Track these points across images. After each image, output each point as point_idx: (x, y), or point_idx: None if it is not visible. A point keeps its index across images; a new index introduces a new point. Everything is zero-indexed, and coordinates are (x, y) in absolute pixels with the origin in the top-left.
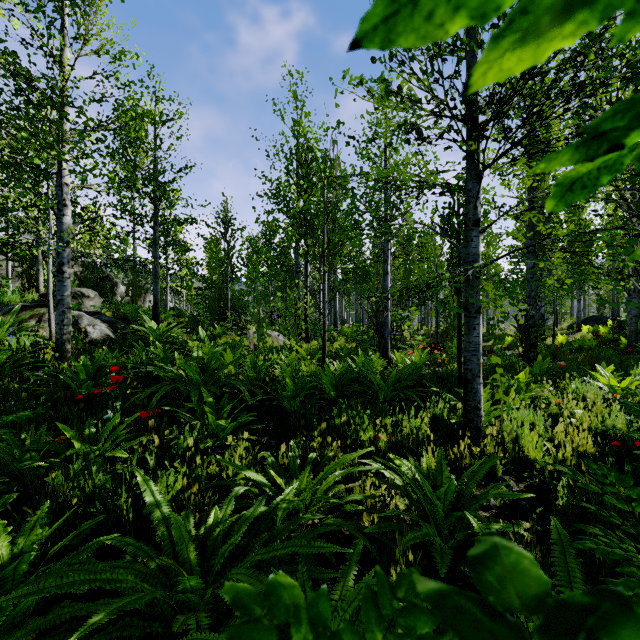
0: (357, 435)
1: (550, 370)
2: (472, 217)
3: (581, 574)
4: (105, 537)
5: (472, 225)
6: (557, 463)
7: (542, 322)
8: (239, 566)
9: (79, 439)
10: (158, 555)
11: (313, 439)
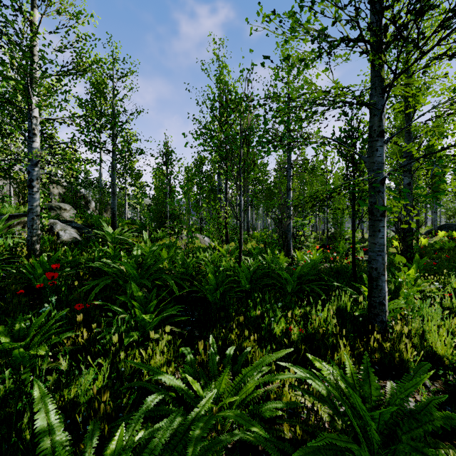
0: (271, 326)
1: (426, 267)
2: (377, 129)
3: None
4: None
5: (377, 136)
6: None
7: (417, 227)
8: None
9: (8, 334)
10: None
11: (231, 329)
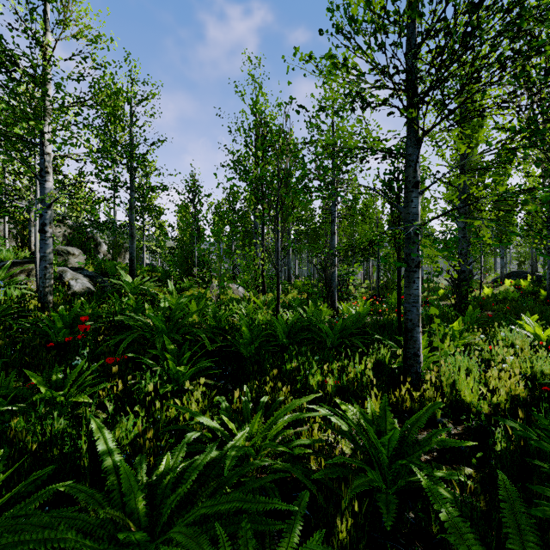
0: (306, 379)
1: (479, 319)
2: (412, 180)
3: (536, 538)
4: (57, 485)
5: (412, 187)
6: (492, 406)
7: (472, 276)
8: (185, 518)
9: (46, 385)
10: (109, 503)
11: (266, 383)
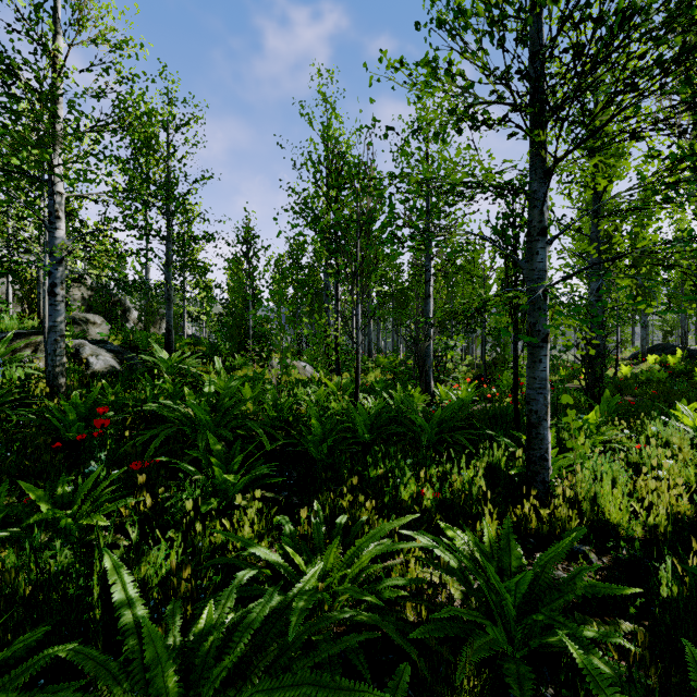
0: (397, 490)
1: (619, 408)
2: (537, 225)
3: None
4: (56, 650)
5: (537, 234)
6: (647, 529)
7: (609, 352)
8: None
9: (49, 501)
10: (128, 675)
11: (343, 494)
